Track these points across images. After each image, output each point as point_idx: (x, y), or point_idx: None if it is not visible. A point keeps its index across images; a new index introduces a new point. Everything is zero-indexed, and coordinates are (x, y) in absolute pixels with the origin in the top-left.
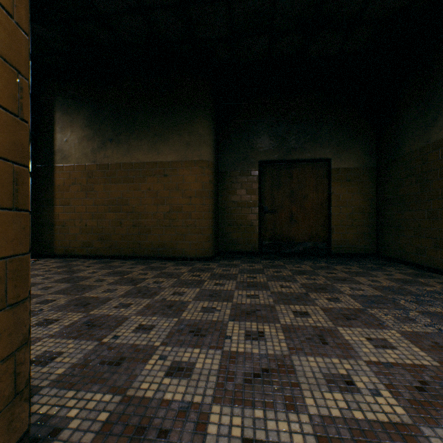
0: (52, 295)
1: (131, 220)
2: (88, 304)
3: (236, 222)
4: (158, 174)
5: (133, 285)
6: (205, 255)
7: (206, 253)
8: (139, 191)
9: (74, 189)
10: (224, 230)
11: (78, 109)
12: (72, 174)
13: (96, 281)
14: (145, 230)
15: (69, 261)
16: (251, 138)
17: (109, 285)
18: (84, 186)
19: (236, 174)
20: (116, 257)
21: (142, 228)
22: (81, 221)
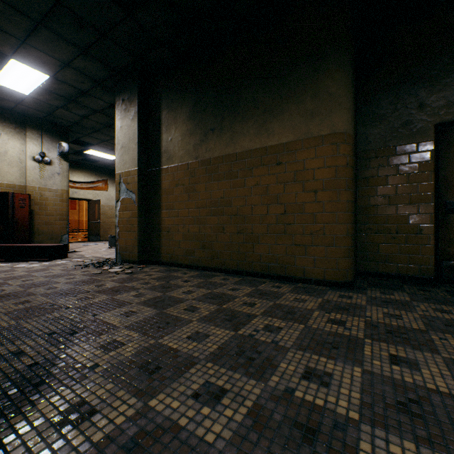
0: (125, 332)
1: (234, 225)
2: (156, 370)
3: (387, 228)
4: (268, 163)
5: (232, 329)
6: (339, 279)
7: (341, 276)
8: (244, 188)
9: (177, 191)
10: (366, 239)
11: (181, 103)
12: (175, 175)
13: (186, 309)
14: (251, 238)
15: (171, 270)
16: (418, 88)
17: (199, 322)
18: (187, 187)
19: (387, 153)
20: (218, 269)
21: (247, 235)
22: (183, 226)
